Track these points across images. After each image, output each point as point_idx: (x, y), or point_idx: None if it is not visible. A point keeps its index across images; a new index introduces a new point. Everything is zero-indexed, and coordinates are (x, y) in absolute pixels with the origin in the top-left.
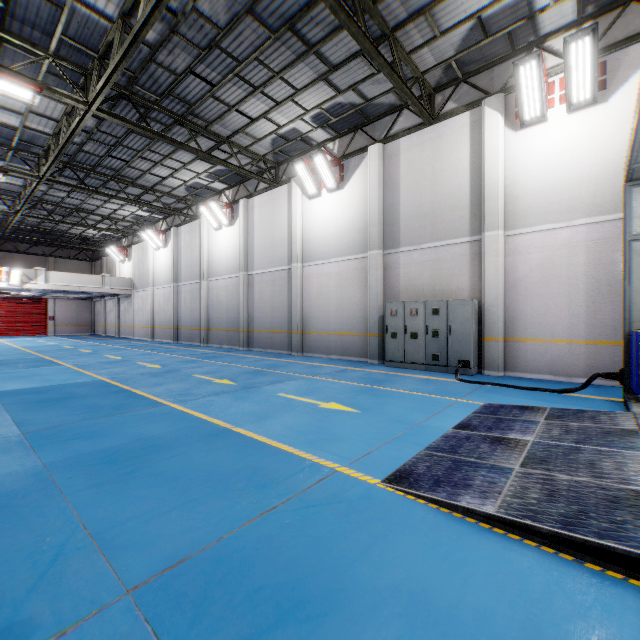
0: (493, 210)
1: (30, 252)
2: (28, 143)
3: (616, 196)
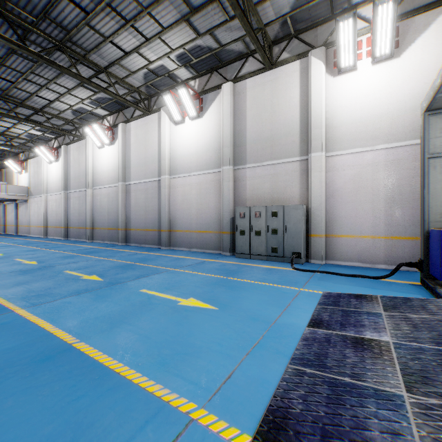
0: (317, 136)
1: None
2: None
3: (406, 128)
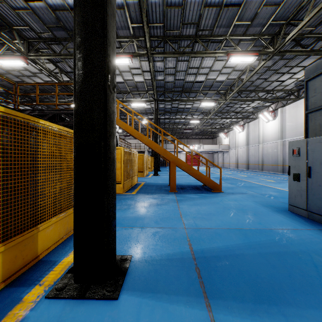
0: None
1: (195, 138)
2: (205, 110)
3: None
